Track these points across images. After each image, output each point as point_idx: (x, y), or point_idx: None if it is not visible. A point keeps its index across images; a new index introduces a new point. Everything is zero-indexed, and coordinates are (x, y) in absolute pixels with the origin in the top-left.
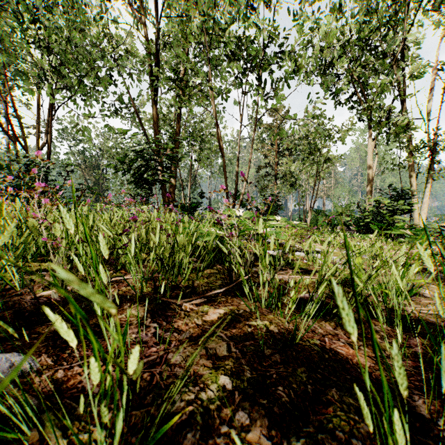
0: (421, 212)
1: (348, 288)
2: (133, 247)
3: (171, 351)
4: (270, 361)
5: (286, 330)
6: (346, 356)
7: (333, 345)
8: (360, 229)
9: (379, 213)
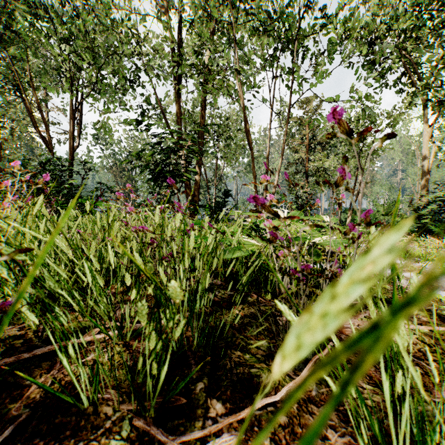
0: None
1: None
2: None
3: None
4: None
5: None
6: None
7: None
8: (414, 231)
9: (441, 213)
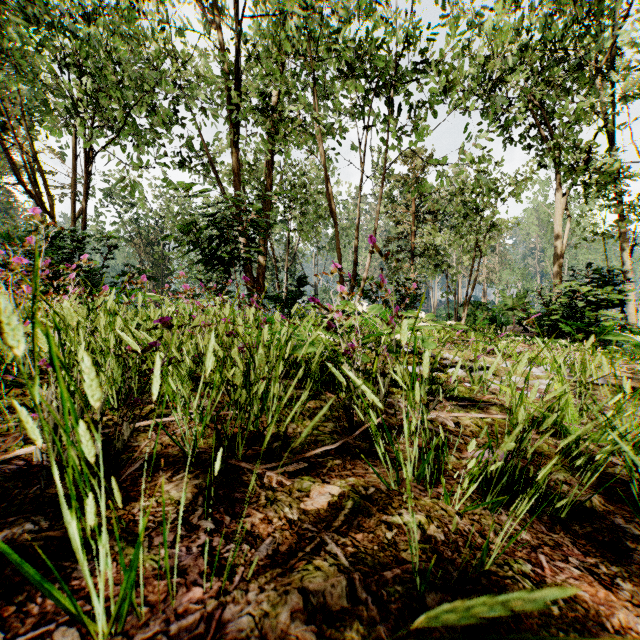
0: (639, 305)
1: (550, 437)
2: (156, 381)
3: (231, 599)
4: (441, 626)
5: (459, 535)
6: (594, 606)
7: (560, 576)
8: (543, 331)
9: (574, 307)
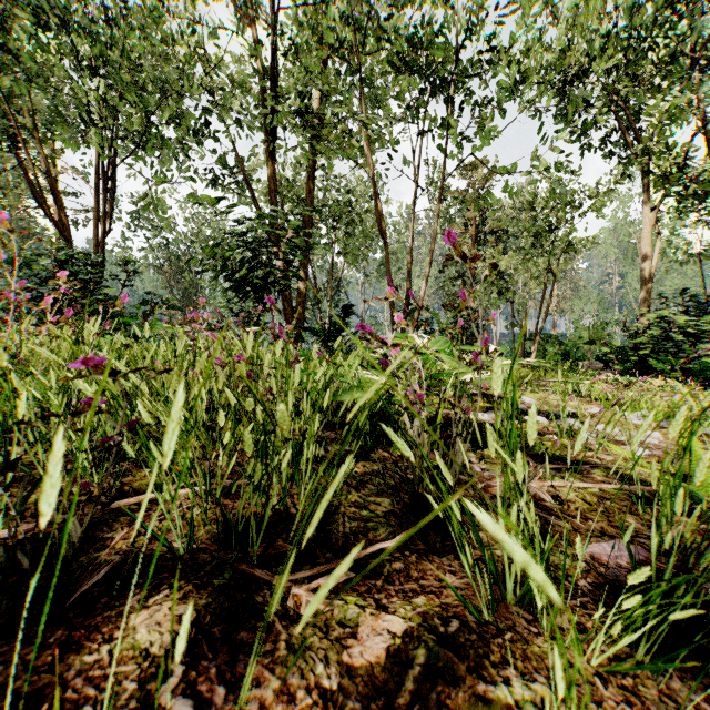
0: None
1: (686, 518)
2: (50, 486)
3: None
4: None
5: None
6: None
7: None
8: (629, 368)
9: (667, 340)
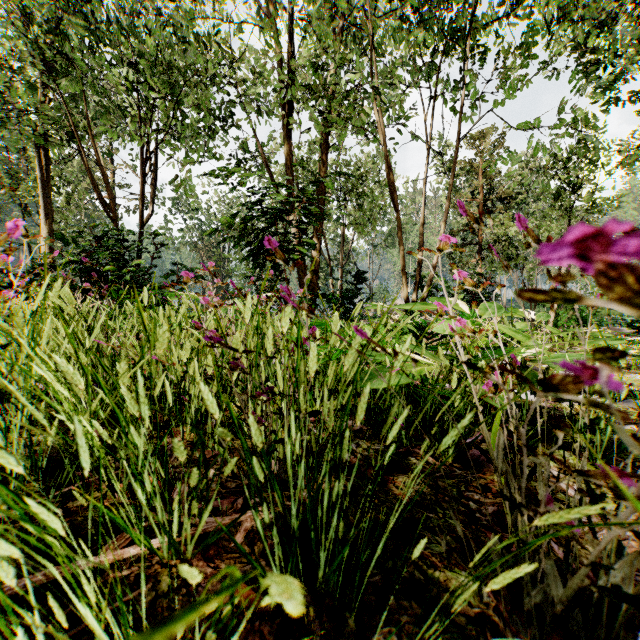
0: None
1: None
2: None
3: None
4: None
5: None
6: None
7: None
8: None
9: None
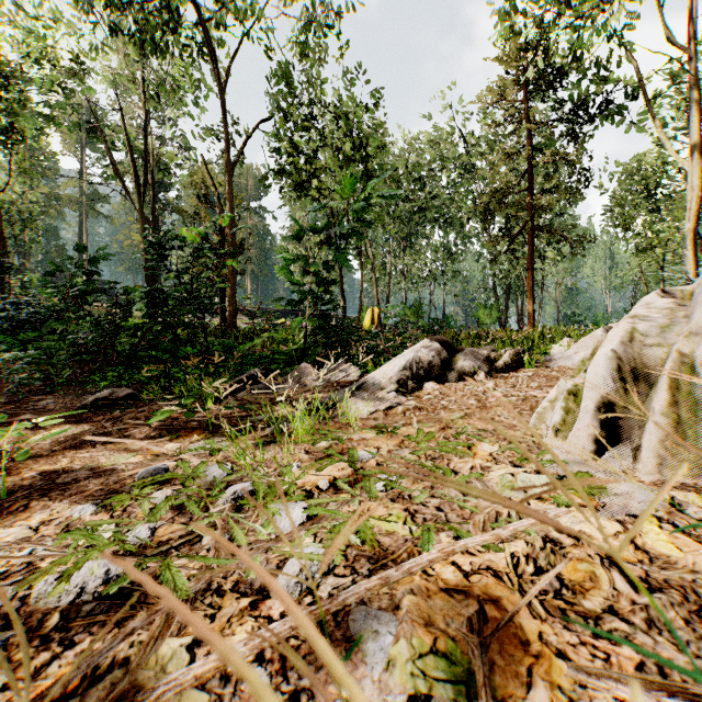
0: None
1: None
2: None
3: None
4: None
5: None
6: None
7: None
8: None
9: None
